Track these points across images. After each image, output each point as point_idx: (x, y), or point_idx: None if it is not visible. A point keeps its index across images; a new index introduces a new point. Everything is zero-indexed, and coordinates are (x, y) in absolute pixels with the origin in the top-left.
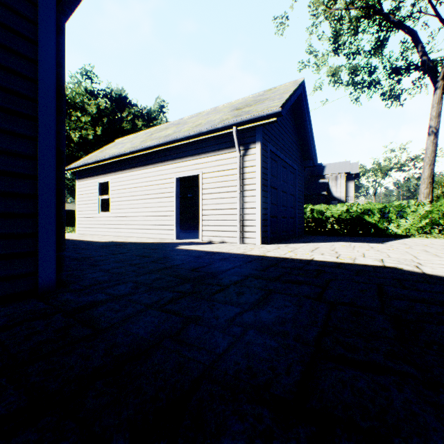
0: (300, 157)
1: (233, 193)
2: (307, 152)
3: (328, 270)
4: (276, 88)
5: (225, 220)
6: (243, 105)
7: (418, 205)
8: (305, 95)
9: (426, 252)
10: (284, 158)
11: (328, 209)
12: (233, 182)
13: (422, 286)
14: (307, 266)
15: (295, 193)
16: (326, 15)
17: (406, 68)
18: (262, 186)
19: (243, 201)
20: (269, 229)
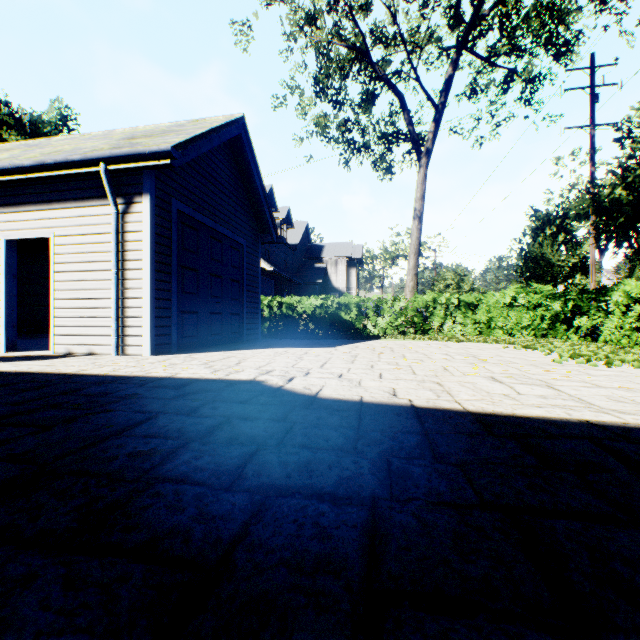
0: (252, 227)
1: (108, 272)
2: (264, 223)
3: (146, 394)
4: (206, 120)
5: (96, 317)
6: (145, 134)
7: (395, 300)
8: (249, 139)
9: (351, 358)
10: (215, 226)
11: (301, 302)
12: (108, 254)
13: (226, 409)
14: (130, 389)
15: (242, 278)
16: (312, 43)
17: (396, 136)
18: (157, 265)
19: (125, 287)
20: (176, 332)
